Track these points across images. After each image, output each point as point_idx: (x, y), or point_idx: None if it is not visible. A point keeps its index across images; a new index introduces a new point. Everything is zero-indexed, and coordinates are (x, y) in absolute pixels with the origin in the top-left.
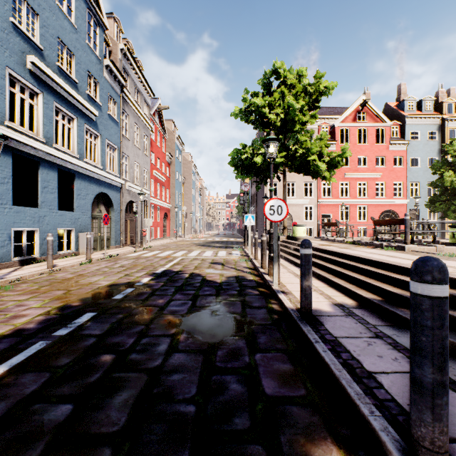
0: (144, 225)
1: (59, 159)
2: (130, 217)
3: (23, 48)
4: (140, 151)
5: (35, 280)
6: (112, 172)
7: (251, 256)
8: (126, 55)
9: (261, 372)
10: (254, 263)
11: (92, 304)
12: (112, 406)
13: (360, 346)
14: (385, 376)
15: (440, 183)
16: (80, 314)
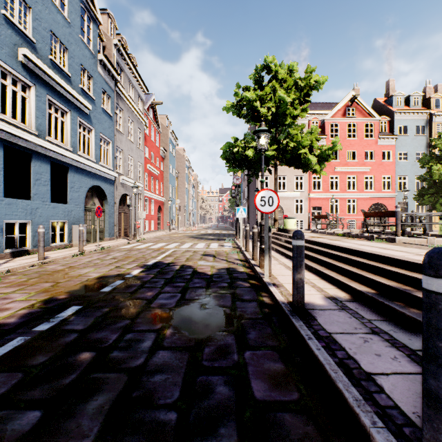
0: (138, 218)
1: (52, 152)
2: (123, 210)
3: (15, 41)
4: (133, 145)
5: (25, 272)
6: (105, 165)
7: (243, 248)
8: (120, 51)
9: (250, 373)
10: (245, 255)
11: (79, 297)
12: (85, 413)
13: (356, 343)
14: (385, 378)
15: (428, 176)
16: (65, 308)
